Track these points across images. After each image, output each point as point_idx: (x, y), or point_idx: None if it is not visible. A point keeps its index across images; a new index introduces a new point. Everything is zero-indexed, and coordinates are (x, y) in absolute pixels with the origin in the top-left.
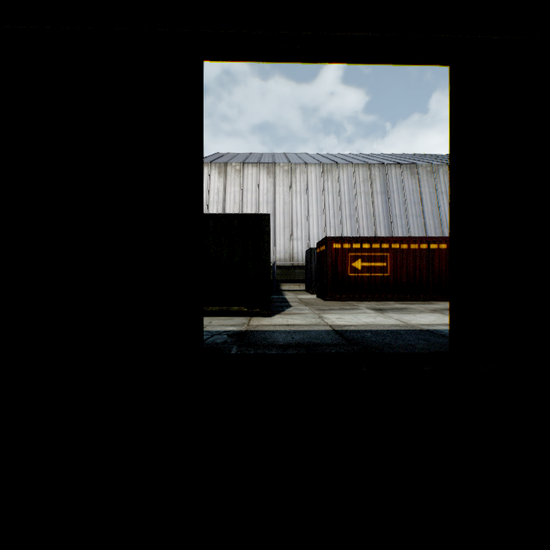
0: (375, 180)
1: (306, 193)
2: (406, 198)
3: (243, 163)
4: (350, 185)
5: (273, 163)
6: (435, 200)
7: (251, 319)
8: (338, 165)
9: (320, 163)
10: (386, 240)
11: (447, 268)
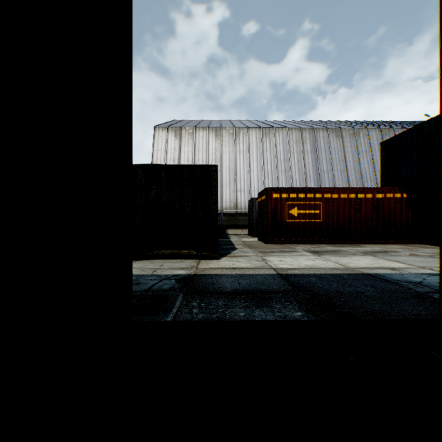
0: (306, 141)
1: (248, 152)
2: (332, 157)
3: (195, 127)
4: (285, 145)
5: (220, 127)
6: (356, 158)
7: (200, 261)
8: (274, 129)
9: (260, 127)
10: (319, 190)
11: (372, 215)
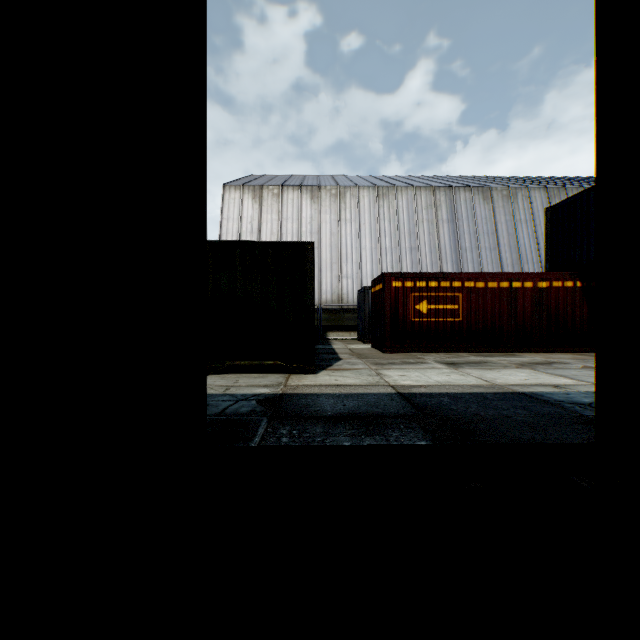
0: (441, 206)
1: (357, 222)
2: (478, 228)
3: (282, 186)
4: (410, 212)
5: (318, 186)
6: (512, 230)
7: (289, 377)
8: (396, 188)
9: (375, 186)
10: (457, 276)
11: (533, 312)
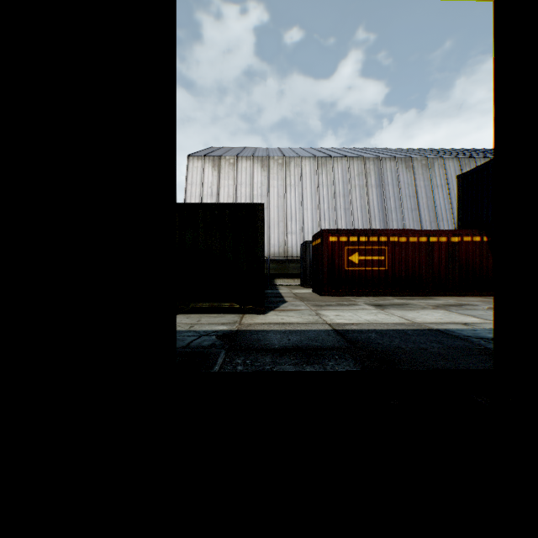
0: (370, 173)
1: (300, 187)
2: (401, 192)
3: (237, 157)
4: (344, 178)
5: (267, 157)
6: (430, 194)
7: (243, 316)
8: (332, 158)
9: (315, 157)
10: (384, 233)
11: (447, 262)
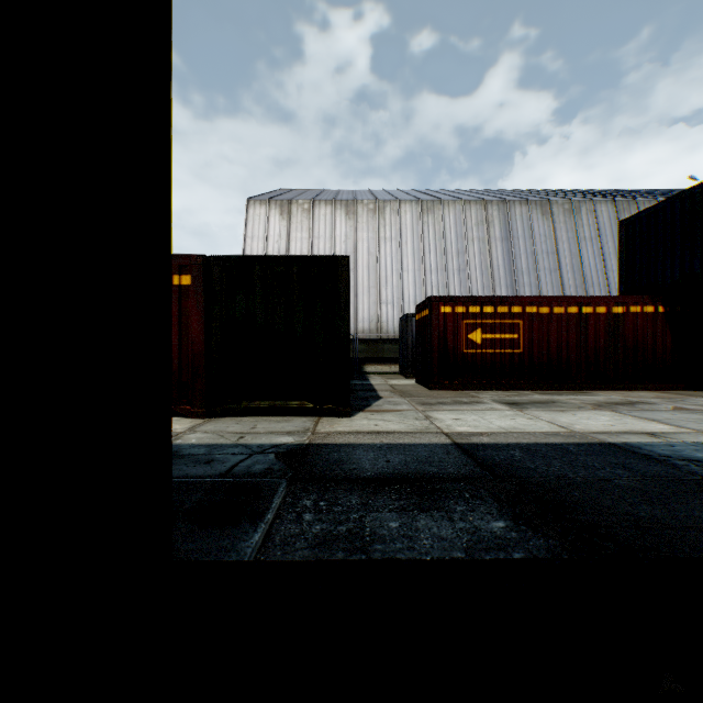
0: (494, 222)
1: (399, 241)
2: (536, 247)
3: (313, 200)
4: (458, 229)
5: (354, 200)
6: (575, 249)
7: (319, 420)
8: (442, 202)
9: (418, 200)
10: (517, 301)
11: (606, 342)
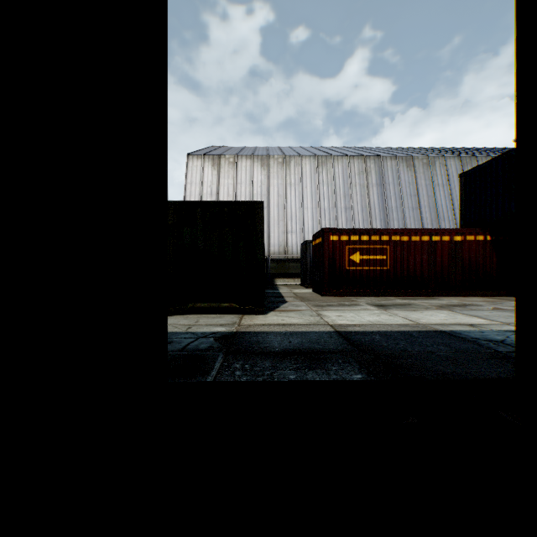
0: (371, 172)
1: (300, 186)
2: (402, 191)
3: (237, 155)
4: (345, 177)
5: (267, 155)
6: (431, 193)
7: (243, 317)
8: (333, 157)
9: (315, 155)
10: (385, 231)
11: (450, 261)
